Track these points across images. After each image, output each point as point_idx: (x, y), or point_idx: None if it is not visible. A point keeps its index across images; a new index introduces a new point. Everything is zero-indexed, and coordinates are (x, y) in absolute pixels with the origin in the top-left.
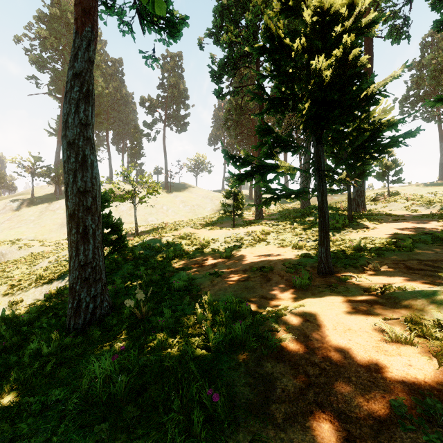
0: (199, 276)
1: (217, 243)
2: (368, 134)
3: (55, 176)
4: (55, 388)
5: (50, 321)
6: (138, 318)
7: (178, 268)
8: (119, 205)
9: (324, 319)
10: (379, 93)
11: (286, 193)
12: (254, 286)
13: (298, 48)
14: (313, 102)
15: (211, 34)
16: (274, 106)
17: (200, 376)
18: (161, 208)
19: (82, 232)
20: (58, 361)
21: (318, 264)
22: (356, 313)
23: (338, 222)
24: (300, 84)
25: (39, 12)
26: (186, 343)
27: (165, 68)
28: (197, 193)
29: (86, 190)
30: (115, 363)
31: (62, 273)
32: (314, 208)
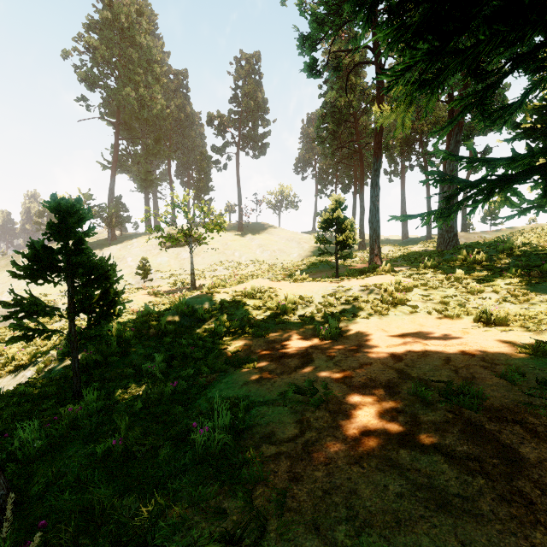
0: (269, 394)
1: (309, 307)
2: None
3: (107, 216)
4: None
5: None
6: None
7: (230, 359)
8: (180, 252)
9: None
10: None
11: (519, 172)
12: (469, 494)
13: None
14: None
15: None
16: None
17: None
18: (232, 254)
19: None
20: None
21: None
22: None
23: None
24: None
25: (89, 19)
26: None
27: (238, 74)
28: (280, 235)
29: None
30: None
31: (35, 357)
32: (480, 245)
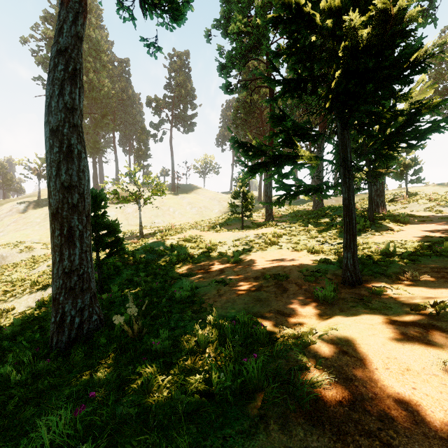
0: (204, 284)
1: (224, 247)
2: (401, 120)
3: None
4: (7, 441)
5: (33, 336)
6: (129, 337)
7: (181, 274)
8: (125, 207)
9: (367, 351)
10: (433, 55)
11: (303, 190)
12: (268, 297)
13: (324, 9)
14: (343, 73)
15: (218, 25)
16: (290, 89)
17: (198, 446)
18: (168, 209)
19: (67, 234)
20: (25, 395)
21: (342, 272)
22: (411, 343)
23: (357, 224)
24: (320, 63)
25: (46, 13)
26: (182, 383)
27: (171, 67)
28: (204, 195)
29: (72, 184)
30: (78, 420)
31: None
32: (329, 209)
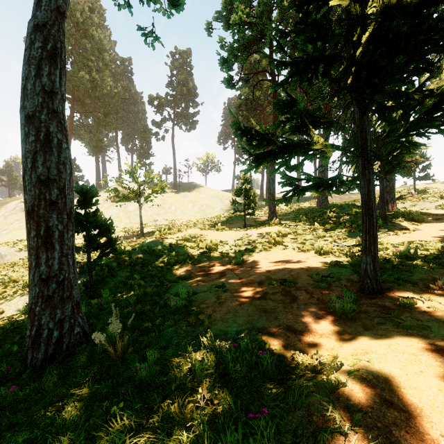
0: (202, 289)
1: (225, 247)
2: (428, 104)
3: None
4: None
5: (11, 348)
6: (112, 357)
7: (179, 276)
8: (127, 206)
9: (420, 401)
10: None
11: (313, 185)
12: (275, 308)
13: None
14: (370, 38)
15: (220, 18)
16: (299, 72)
17: None
18: (169, 208)
19: (44, 235)
20: None
21: (360, 279)
22: None
23: None
24: (332, 42)
25: None
26: None
27: (173, 65)
28: (206, 193)
29: (50, 178)
30: None
31: None
32: (335, 207)
